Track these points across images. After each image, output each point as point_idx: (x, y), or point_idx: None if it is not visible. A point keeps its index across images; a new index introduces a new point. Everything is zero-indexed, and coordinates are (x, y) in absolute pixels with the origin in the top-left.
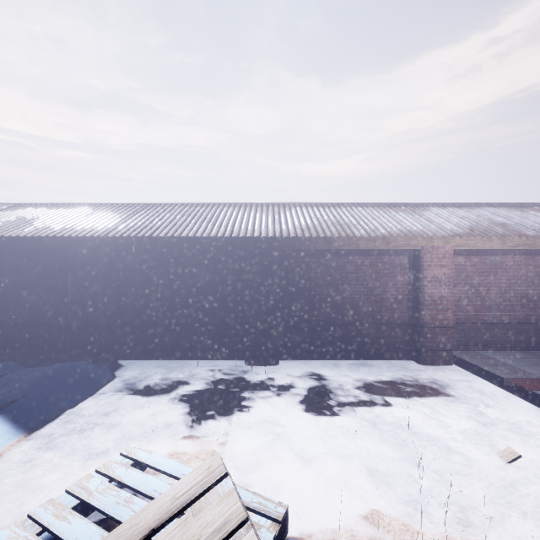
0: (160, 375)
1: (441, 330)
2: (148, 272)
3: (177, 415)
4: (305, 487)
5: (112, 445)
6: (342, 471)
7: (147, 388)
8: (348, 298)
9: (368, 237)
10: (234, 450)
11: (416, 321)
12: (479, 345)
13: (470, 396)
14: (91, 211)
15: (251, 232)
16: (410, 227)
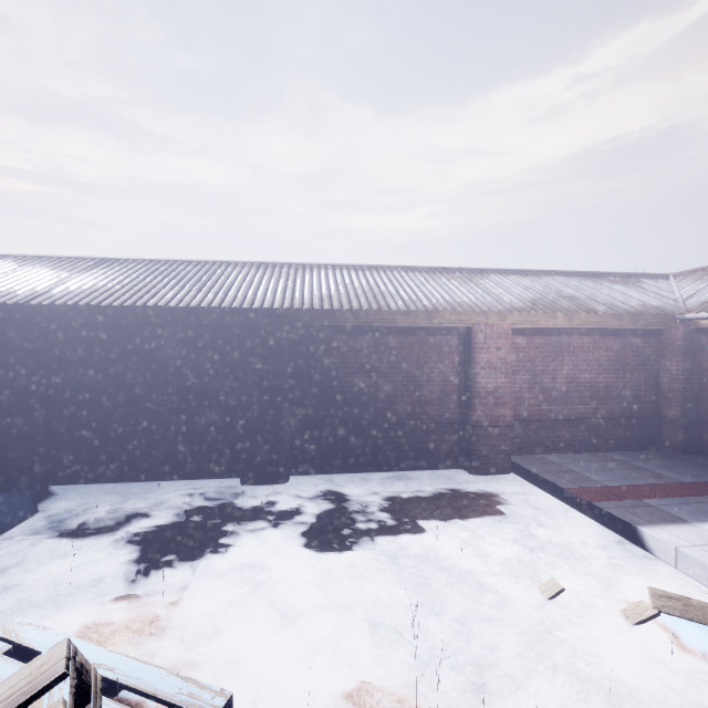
0: (110, 506)
1: (497, 430)
2: (97, 357)
3: (117, 565)
4: (277, 658)
5: (4, 618)
6: (341, 628)
7: (82, 526)
8: (382, 390)
9: (406, 310)
10: (188, 612)
11: (467, 418)
12: (543, 447)
13: (524, 512)
14: (14, 266)
15: (250, 301)
16: (461, 298)
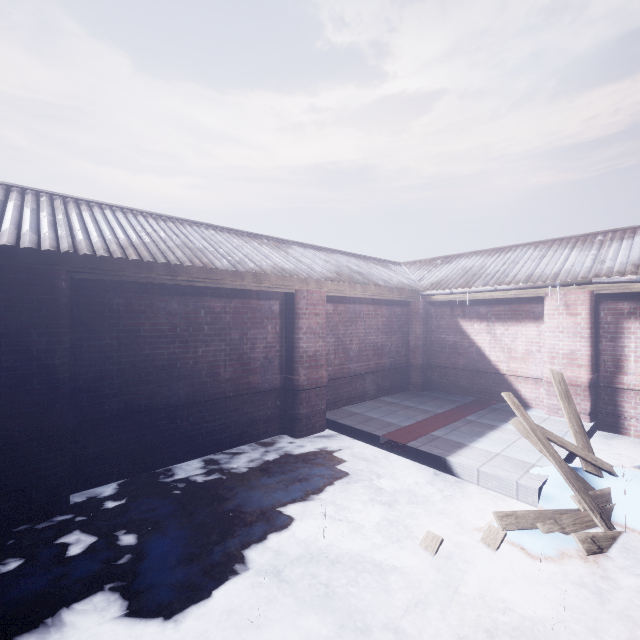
0: None
1: (316, 391)
2: None
3: None
4: None
5: None
6: None
7: None
8: (202, 362)
9: (234, 271)
10: None
11: (290, 384)
12: (344, 401)
13: (356, 466)
14: None
15: None
16: (281, 264)
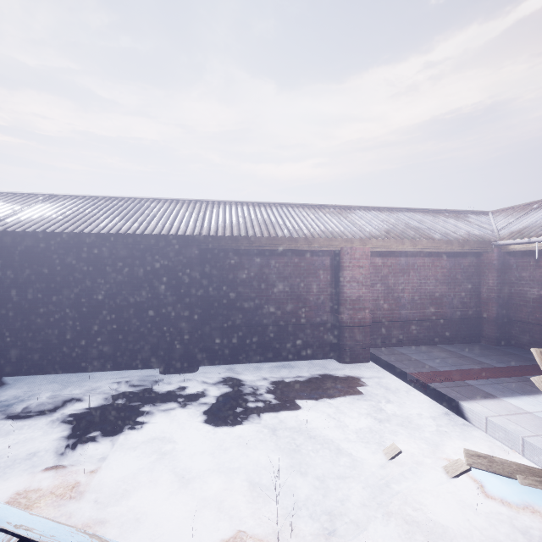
0: (51, 393)
1: (359, 329)
2: (43, 273)
3: (50, 441)
4: (173, 514)
5: None
6: (229, 487)
7: (25, 410)
8: (272, 299)
9: (290, 237)
10: (105, 478)
11: (337, 320)
12: (395, 342)
13: (377, 392)
14: None
15: (168, 229)
16: (333, 228)
